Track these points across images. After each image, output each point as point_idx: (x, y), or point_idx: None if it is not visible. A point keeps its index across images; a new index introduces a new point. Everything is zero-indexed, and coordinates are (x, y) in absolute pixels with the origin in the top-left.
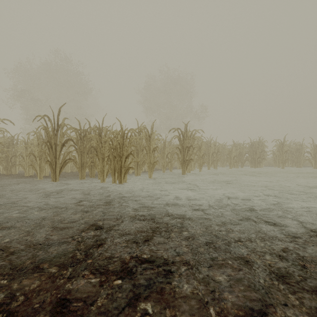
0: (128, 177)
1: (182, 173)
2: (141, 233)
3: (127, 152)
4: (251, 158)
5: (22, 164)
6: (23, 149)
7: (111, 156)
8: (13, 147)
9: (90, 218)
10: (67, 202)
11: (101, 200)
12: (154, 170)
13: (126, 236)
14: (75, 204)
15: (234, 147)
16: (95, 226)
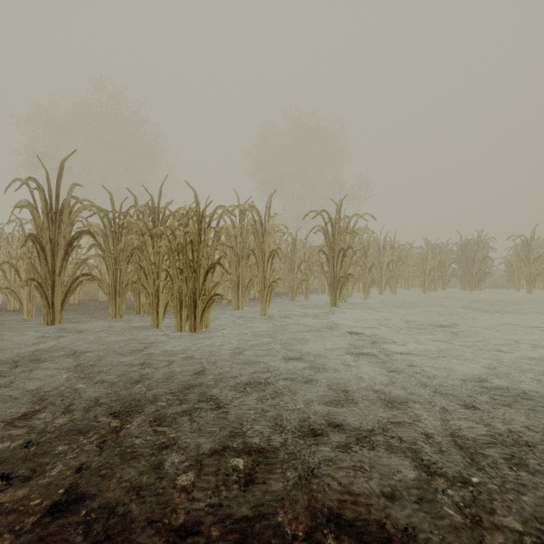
0: (216, 313)
1: (331, 303)
2: None
3: (209, 260)
4: (464, 272)
5: (1, 284)
6: (3, 254)
7: (172, 269)
8: None
9: None
10: (5, 410)
11: (114, 398)
12: (274, 296)
13: None
14: (23, 419)
15: (428, 250)
16: None
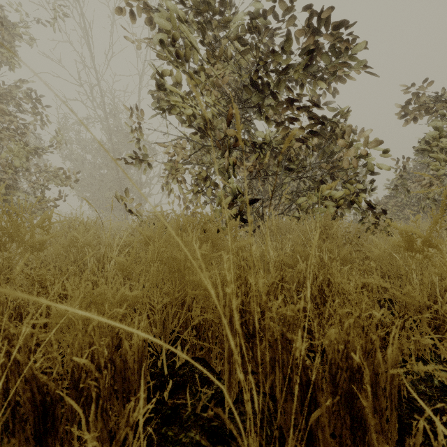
0: None
1: None
2: None
3: None
4: None
5: None
6: None
7: None
8: None
9: None
10: None
11: None
12: None
13: None
14: None
15: None
16: None
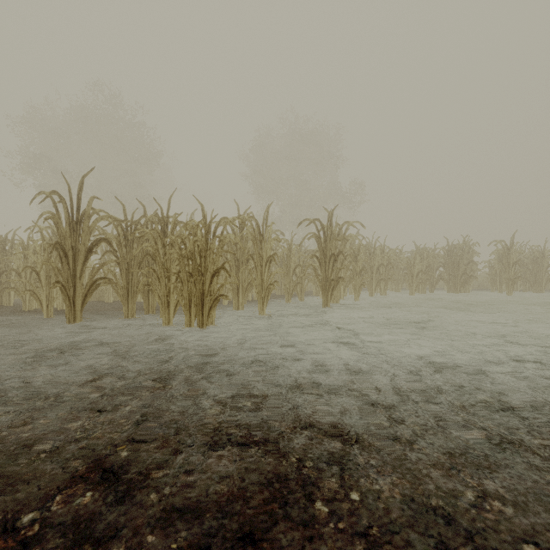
0: (219, 313)
1: (323, 304)
2: (228, 497)
3: (215, 265)
4: (450, 275)
5: (17, 287)
6: (19, 259)
7: (182, 273)
8: (4, 256)
9: (104, 434)
10: (71, 379)
11: (150, 371)
12: (271, 298)
13: (181, 514)
14: (88, 383)
15: (417, 255)
16: (108, 464)
